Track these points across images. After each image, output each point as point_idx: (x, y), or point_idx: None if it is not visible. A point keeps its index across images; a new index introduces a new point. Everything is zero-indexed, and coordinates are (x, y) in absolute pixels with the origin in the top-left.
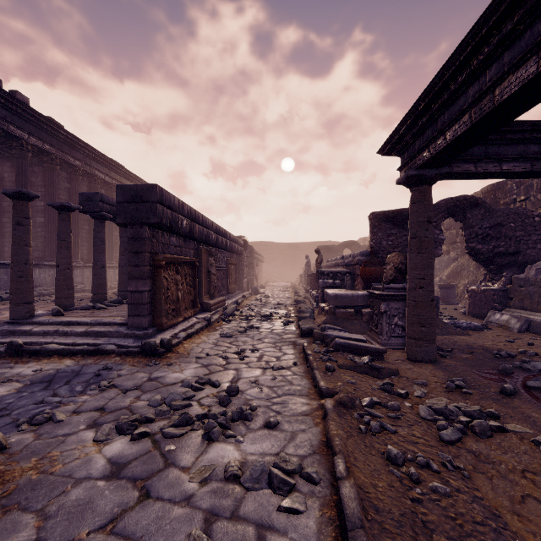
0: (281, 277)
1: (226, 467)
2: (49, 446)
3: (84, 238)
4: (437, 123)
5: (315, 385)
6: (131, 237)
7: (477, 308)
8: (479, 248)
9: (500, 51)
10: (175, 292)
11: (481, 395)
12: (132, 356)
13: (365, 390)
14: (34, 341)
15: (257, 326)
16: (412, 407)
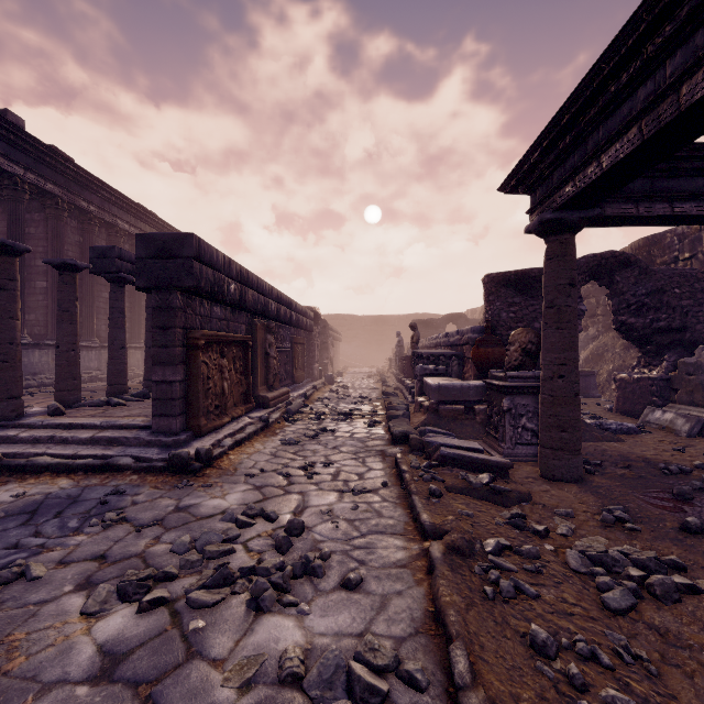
0: (364, 361)
1: (281, 658)
2: (11, 623)
3: (102, 309)
4: (587, 144)
5: (415, 519)
6: (156, 306)
7: (628, 404)
8: (632, 323)
9: (690, 28)
10: (219, 383)
11: (653, 532)
12: (155, 473)
13: (487, 527)
14: (19, 451)
15: (332, 429)
16: (555, 551)
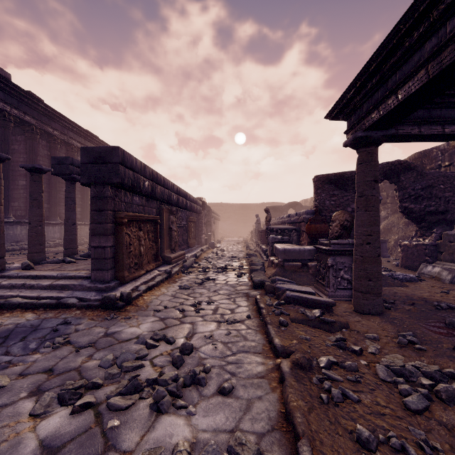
0: (234, 233)
1: (173, 451)
2: None
3: (63, 199)
4: (387, 84)
5: (269, 342)
6: (94, 195)
7: (409, 261)
8: (412, 208)
9: None
10: (137, 247)
11: (435, 351)
12: (92, 309)
13: (320, 348)
14: (0, 294)
15: (213, 278)
16: (368, 365)
